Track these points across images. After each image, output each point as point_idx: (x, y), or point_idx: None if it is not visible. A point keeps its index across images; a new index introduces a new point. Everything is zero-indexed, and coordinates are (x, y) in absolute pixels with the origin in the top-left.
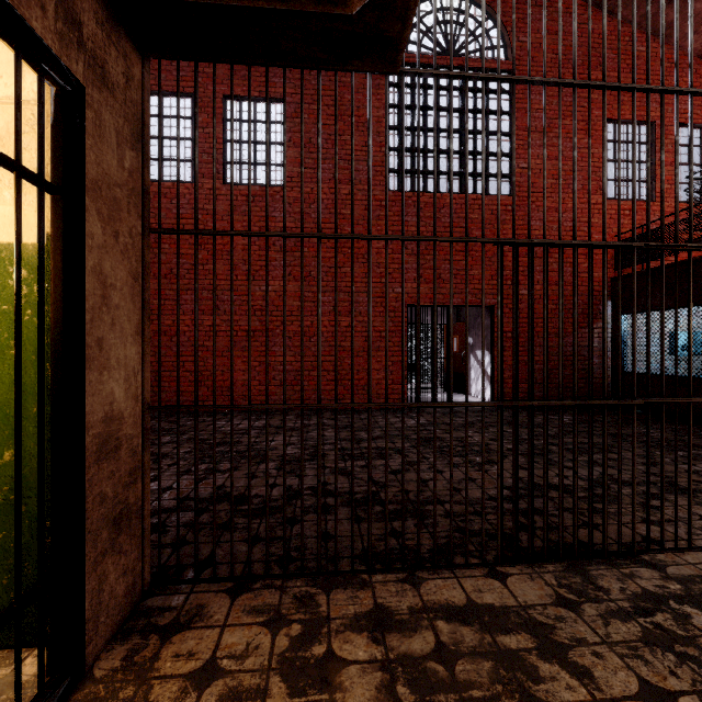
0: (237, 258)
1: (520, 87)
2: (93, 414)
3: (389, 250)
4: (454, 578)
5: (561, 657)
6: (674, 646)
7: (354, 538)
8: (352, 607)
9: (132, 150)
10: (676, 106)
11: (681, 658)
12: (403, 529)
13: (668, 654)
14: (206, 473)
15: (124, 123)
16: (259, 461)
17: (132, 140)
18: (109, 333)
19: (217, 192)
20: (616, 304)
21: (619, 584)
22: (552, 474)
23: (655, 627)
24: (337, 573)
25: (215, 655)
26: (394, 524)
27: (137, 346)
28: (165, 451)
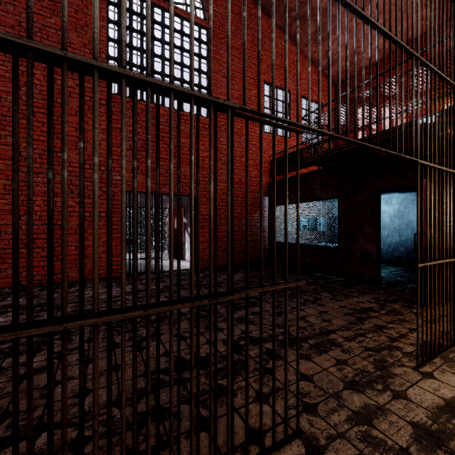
0: None
1: (214, 42)
2: None
3: None
4: None
5: None
6: None
7: None
8: None
9: None
10: None
11: None
12: None
13: None
14: None
15: None
16: None
17: None
18: None
19: None
20: (271, 199)
21: None
22: (203, 341)
23: None
24: None
25: None
26: None
27: None
28: None
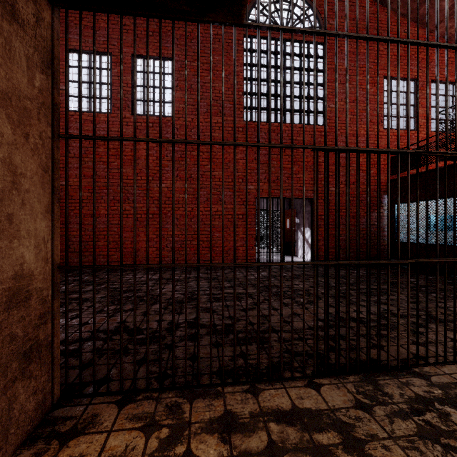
0: (141, 165)
1: (330, 54)
2: (3, 272)
3: (244, 160)
4: (283, 388)
5: (359, 450)
6: (440, 439)
7: (214, 358)
8: (208, 413)
9: (42, 74)
10: (437, 56)
11: (446, 449)
12: (247, 353)
13: (436, 445)
14: (114, 312)
15: (34, 52)
16: (152, 303)
17: (42, 66)
18: (19, 211)
19: (128, 120)
20: (392, 197)
21: (399, 390)
22: (351, 310)
23: (426, 424)
24: (199, 386)
25: (100, 456)
26: (242, 348)
27: (47, 221)
28: (87, 296)
